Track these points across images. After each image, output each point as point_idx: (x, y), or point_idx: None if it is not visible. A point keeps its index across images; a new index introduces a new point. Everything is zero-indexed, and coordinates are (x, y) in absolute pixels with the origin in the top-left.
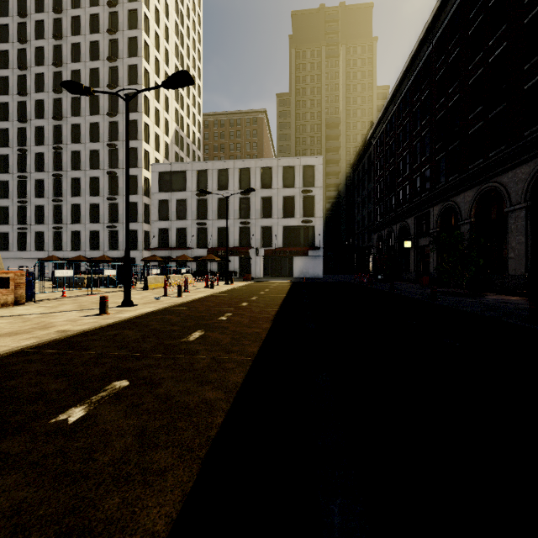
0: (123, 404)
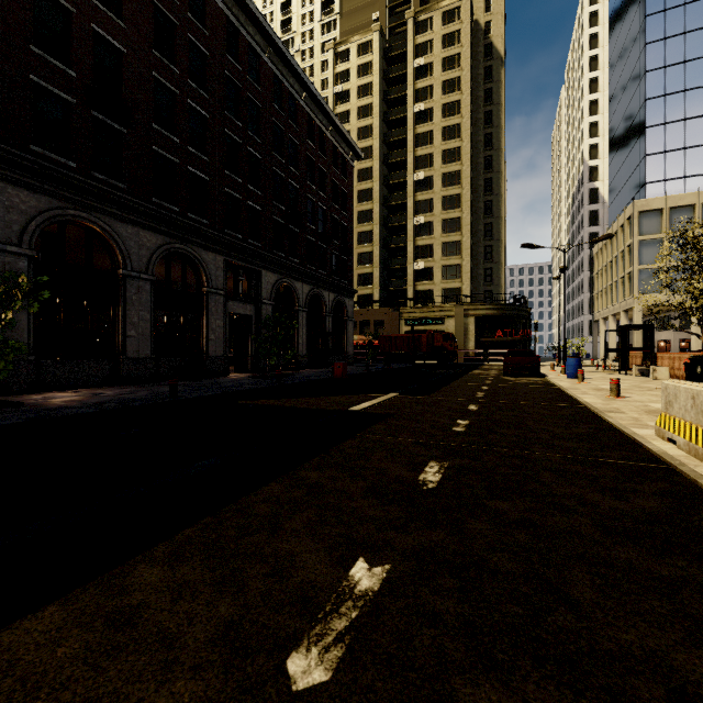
0: (297, 579)
